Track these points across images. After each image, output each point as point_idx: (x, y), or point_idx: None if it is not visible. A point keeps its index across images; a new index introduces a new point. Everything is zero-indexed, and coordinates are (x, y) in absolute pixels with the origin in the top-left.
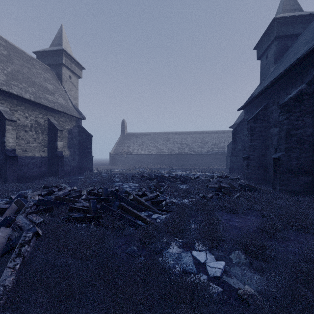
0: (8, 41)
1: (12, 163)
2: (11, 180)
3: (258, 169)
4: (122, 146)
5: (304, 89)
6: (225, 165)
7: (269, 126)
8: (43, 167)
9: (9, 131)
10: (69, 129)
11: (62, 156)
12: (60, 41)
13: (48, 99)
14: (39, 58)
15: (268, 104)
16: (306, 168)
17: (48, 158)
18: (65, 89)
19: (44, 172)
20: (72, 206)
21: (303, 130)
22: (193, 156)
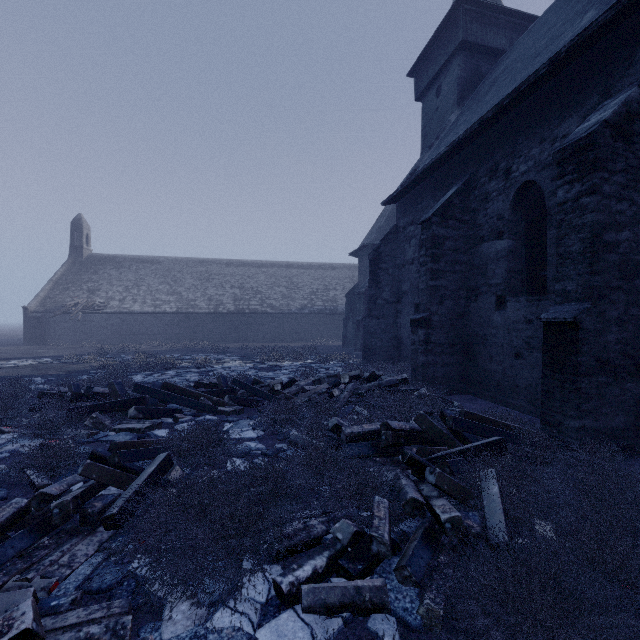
0: None
1: None
2: None
3: (451, 351)
4: (71, 289)
5: (635, 100)
6: (338, 338)
7: (476, 238)
8: None
9: None
10: None
11: None
12: None
13: None
14: None
15: (474, 180)
16: None
17: None
18: None
19: None
20: None
21: (634, 233)
22: (269, 317)
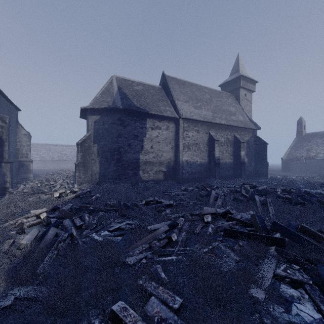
0: (208, 88)
1: (218, 167)
2: (217, 178)
3: None
4: (298, 150)
5: None
6: None
7: None
8: (230, 170)
9: (216, 147)
10: (247, 140)
11: (243, 162)
12: (237, 68)
13: (233, 120)
14: (222, 89)
15: None
16: None
17: (234, 164)
18: (241, 107)
19: (231, 175)
20: (278, 195)
21: None
22: None
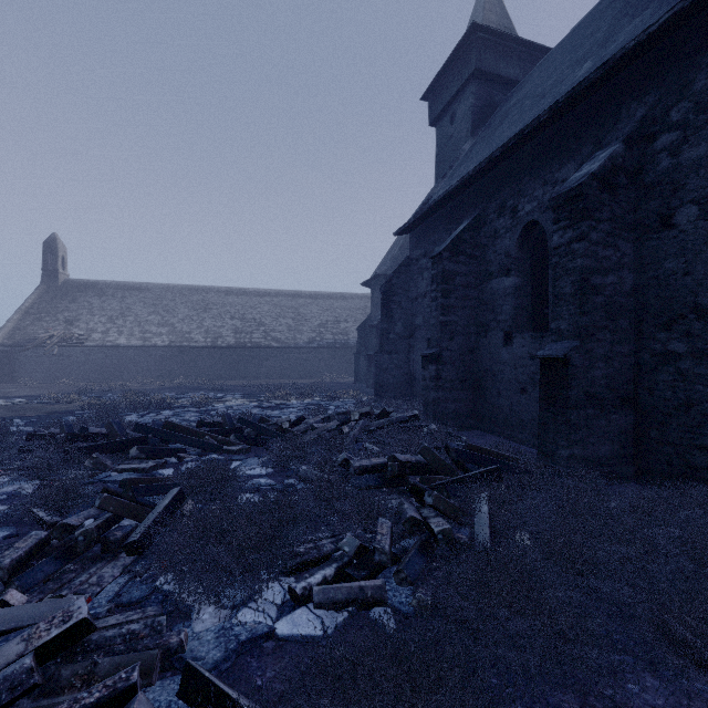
0: None
1: None
2: None
3: (462, 387)
4: (45, 319)
5: (620, 155)
6: (350, 374)
7: (485, 274)
8: None
9: None
10: None
11: None
12: None
13: None
14: None
15: (484, 216)
16: (624, 387)
17: None
18: None
19: None
20: None
21: (618, 277)
22: (274, 352)
